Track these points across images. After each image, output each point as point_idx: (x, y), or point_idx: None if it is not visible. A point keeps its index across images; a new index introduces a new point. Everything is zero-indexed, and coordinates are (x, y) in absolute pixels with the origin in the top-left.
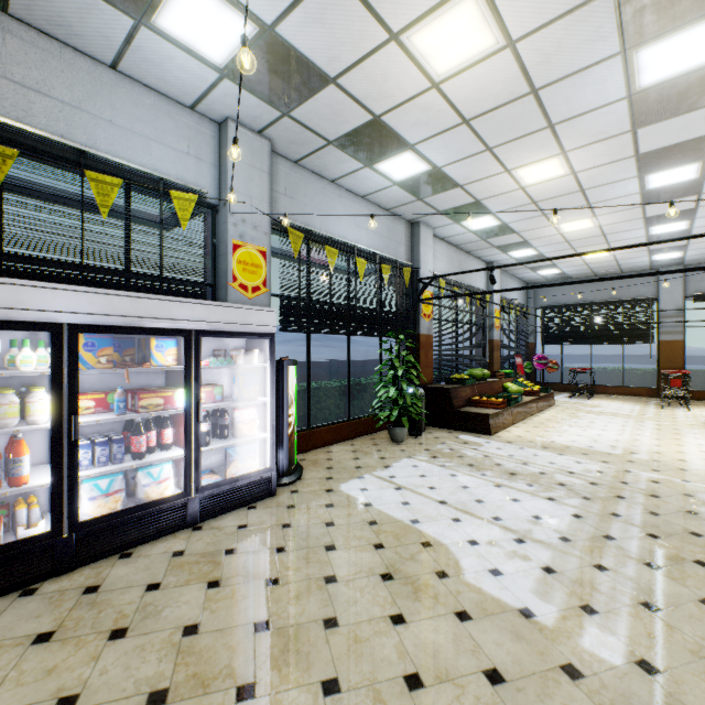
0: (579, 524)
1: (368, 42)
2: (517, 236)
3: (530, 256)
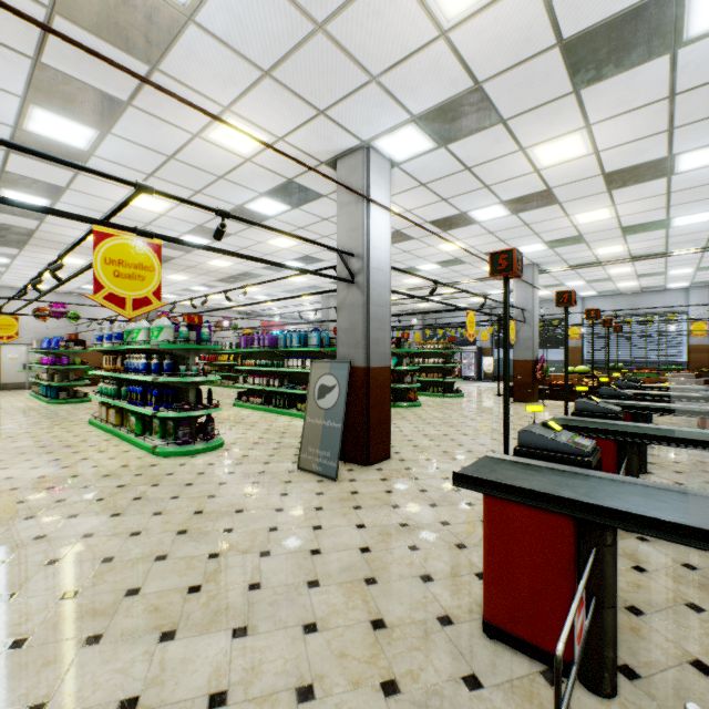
0: (483, 386)
1: (471, 302)
2: (625, 288)
3: (693, 283)
